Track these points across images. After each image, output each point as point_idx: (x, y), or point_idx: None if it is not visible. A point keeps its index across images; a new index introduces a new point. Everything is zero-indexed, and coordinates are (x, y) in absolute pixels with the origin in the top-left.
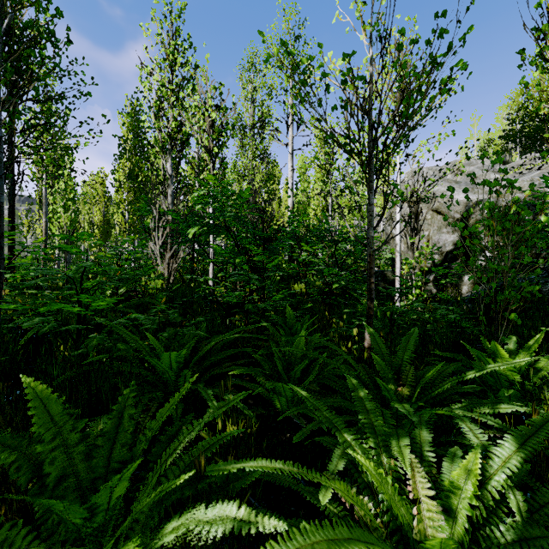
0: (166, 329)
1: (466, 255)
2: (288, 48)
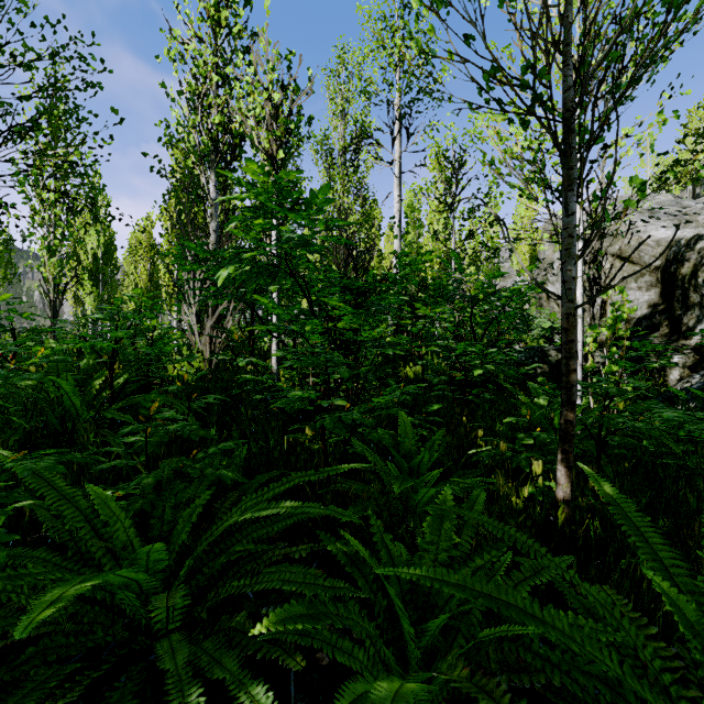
0: (162, 464)
1: (673, 322)
2: (394, 21)
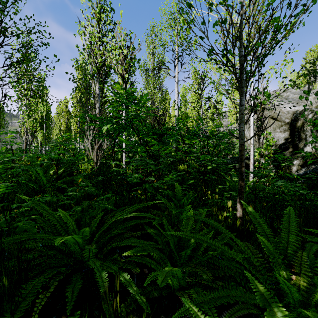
0: (82, 203)
1: (294, 146)
2: (175, 15)
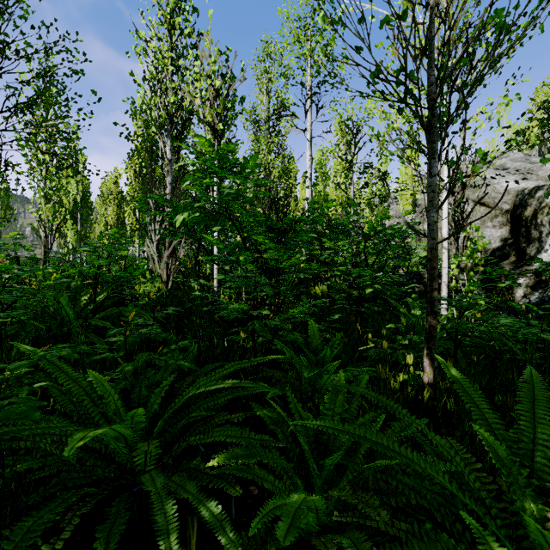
0: (137, 357)
1: (519, 252)
2: (306, 21)
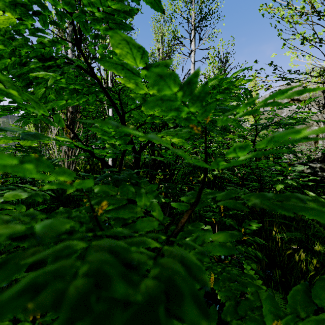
0: None
1: None
2: None
